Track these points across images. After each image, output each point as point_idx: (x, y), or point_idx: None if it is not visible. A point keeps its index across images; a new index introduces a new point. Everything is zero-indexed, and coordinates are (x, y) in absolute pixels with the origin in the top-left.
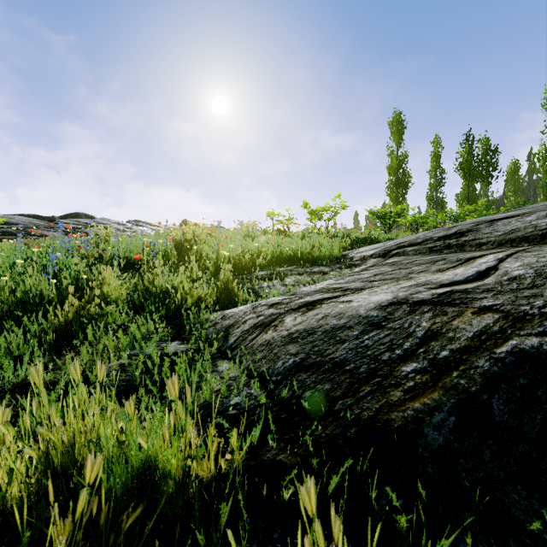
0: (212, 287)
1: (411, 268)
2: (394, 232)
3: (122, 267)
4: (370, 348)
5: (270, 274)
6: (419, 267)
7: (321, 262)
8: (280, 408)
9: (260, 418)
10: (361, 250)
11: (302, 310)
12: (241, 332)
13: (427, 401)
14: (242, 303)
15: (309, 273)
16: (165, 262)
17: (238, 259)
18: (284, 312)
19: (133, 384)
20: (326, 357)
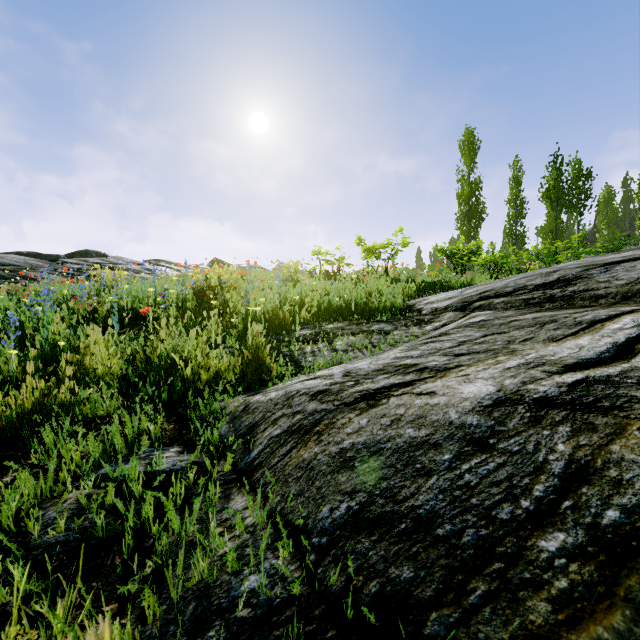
0: (237, 355)
1: (509, 333)
2: (469, 274)
3: (127, 322)
4: (475, 490)
5: (315, 334)
6: (520, 331)
7: (381, 316)
8: (325, 610)
9: (289, 635)
10: (432, 300)
11: (360, 407)
12: (269, 437)
13: (604, 634)
14: (275, 381)
15: (366, 332)
16: (181, 317)
17: (275, 312)
18: (332, 408)
19: (93, 535)
20: (402, 504)
